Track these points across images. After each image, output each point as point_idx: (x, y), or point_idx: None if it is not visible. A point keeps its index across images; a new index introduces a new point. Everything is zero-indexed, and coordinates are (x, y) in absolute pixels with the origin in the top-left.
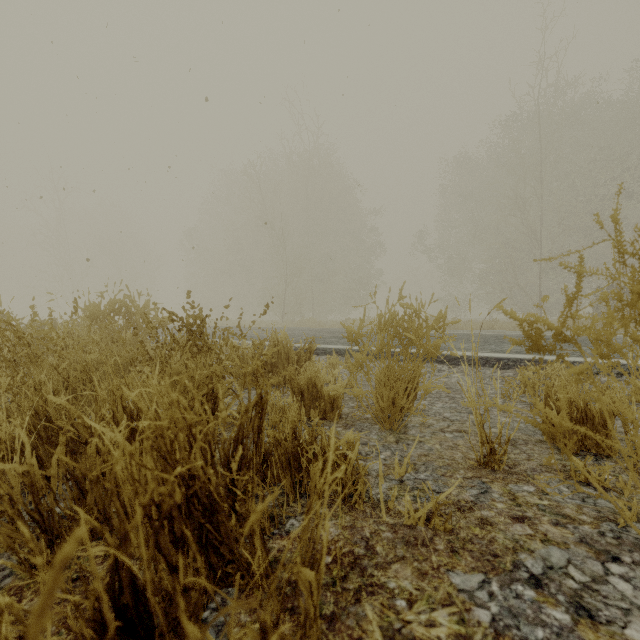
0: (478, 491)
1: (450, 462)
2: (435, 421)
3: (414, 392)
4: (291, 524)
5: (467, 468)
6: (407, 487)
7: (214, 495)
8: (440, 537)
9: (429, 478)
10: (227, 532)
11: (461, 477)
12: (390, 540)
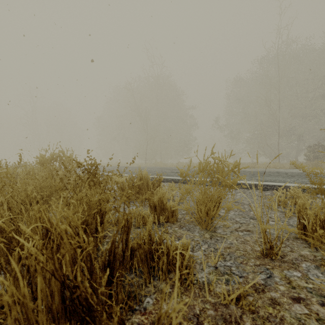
0: (265, 276)
1: (244, 253)
2: (231, 223)
3: (220, 208)
4: (147, 302)
5: (255, 257)
6: (220, 272)
7: (90, 300)
8: (246, 315)
9: (233, 265)
10: (100, 323)
11: (253, 264)
12: (213, 317)
